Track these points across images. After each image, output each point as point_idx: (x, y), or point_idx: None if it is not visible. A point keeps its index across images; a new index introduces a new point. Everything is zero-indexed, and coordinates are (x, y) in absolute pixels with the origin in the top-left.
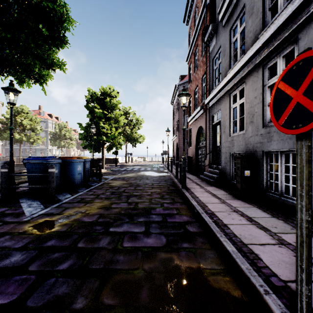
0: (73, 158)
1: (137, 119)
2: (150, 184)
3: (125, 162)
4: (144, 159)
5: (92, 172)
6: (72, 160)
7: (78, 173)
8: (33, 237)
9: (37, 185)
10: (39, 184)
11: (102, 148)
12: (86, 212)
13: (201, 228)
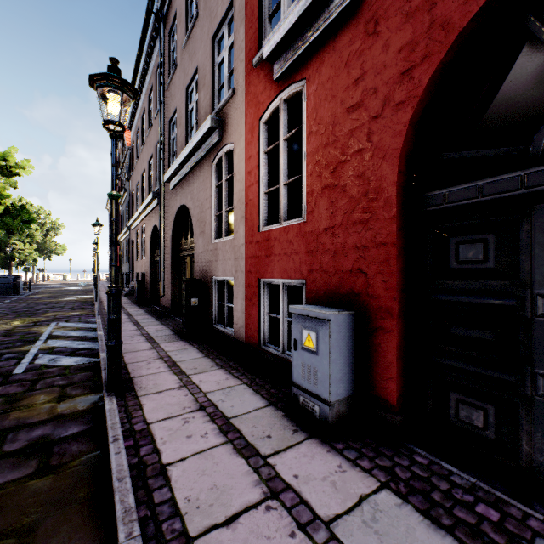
0: (19, 275)
1: (53, 222)
2: (75, 291)
3: (32, 281)
4: (64, 276)
5: (23, 286)
6: (19, 276)
7: (21, 284)
8: (34, 297)
9: (4, 289)
10: (5, 289)
11: (10, 264)
12: (45, 295)
13: (92, 294)
